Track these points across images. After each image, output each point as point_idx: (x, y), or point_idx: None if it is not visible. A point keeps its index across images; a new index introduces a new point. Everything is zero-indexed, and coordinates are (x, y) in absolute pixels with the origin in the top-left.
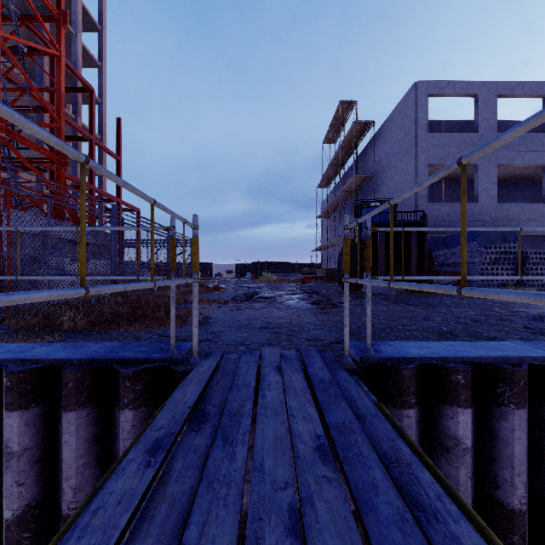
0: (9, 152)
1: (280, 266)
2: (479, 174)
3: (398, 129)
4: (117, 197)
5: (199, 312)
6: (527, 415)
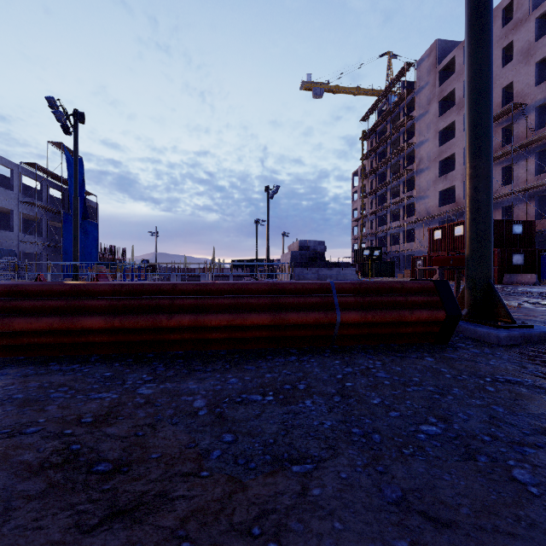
0: None
1: None
2: None
3: None
4: None
5: None
6: None
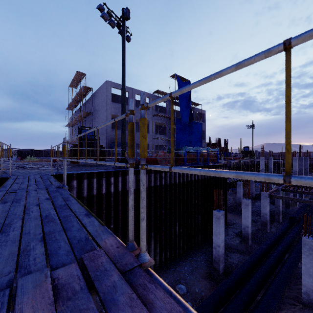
0: None
1: (41, 152)
2: None
3: (101, 96)
4: None
5: None
6: (88, 181)
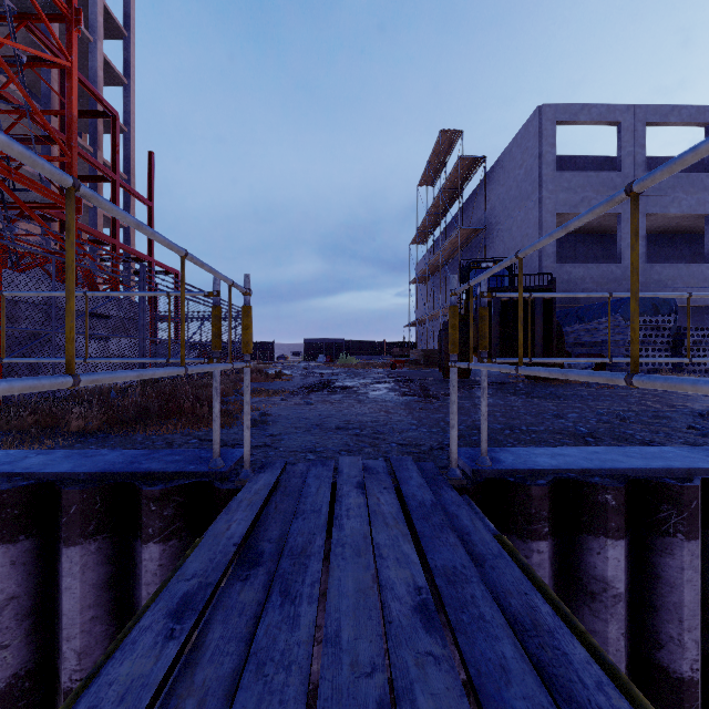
0: (3, 194)
1: (363, 346)
2: (623, 227)
3: (517, 166)
4: (148, 256)
5: (255, 408)
6: (700, 549)
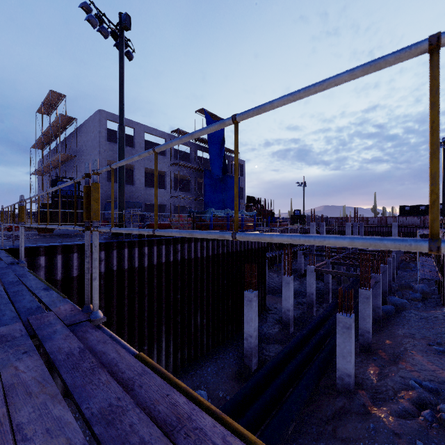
0: None
1: None
2: (136, 171)
3: (92, 131)
4: None
5: None
6: (64, 257)
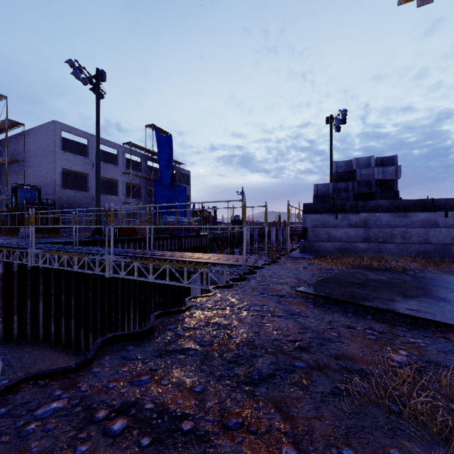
0: None
1: None
2: (89, 178)
3: (44, 139)
4: None
5: None
6: None
